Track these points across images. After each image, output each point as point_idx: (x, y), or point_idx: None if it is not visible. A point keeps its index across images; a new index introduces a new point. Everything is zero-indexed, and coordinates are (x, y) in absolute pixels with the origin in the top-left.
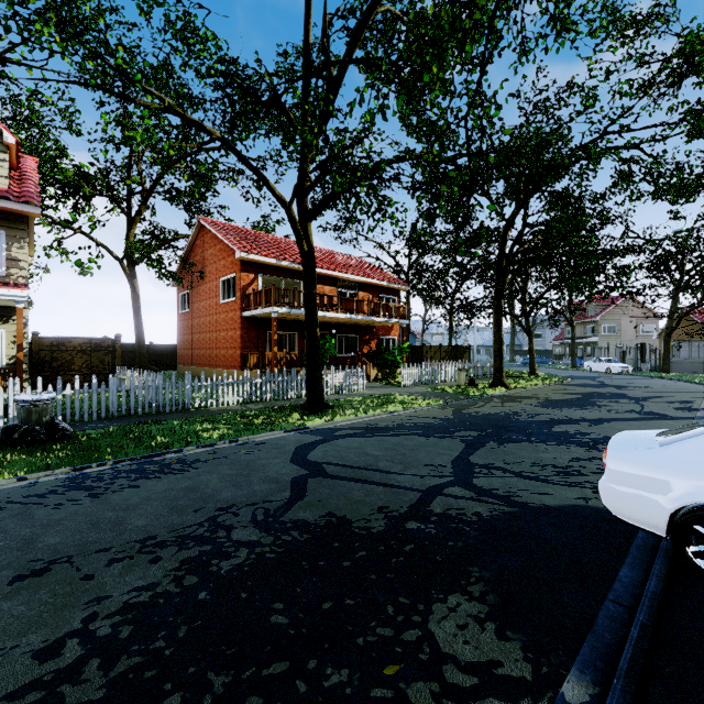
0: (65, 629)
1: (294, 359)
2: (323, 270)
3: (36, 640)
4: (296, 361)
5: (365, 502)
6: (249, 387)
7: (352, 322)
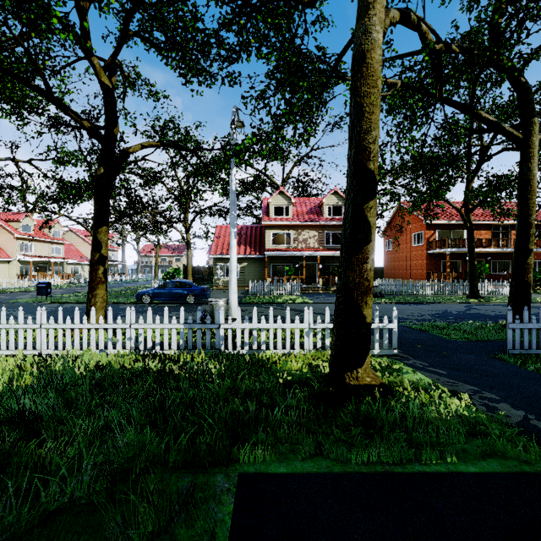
0: (428, 313)
1: (459, 275)
2: (480, 221)
3: (425, 313)
4: (460, 276)
5: (490, 313)
6: (436, 287)
7: (504, 252)
